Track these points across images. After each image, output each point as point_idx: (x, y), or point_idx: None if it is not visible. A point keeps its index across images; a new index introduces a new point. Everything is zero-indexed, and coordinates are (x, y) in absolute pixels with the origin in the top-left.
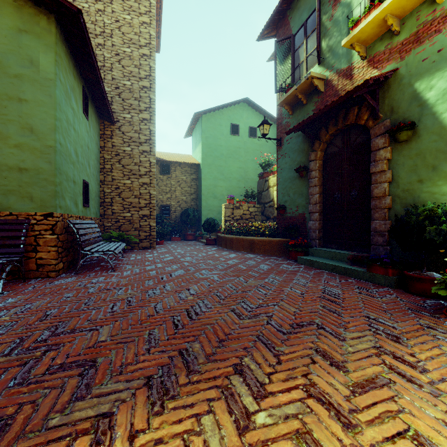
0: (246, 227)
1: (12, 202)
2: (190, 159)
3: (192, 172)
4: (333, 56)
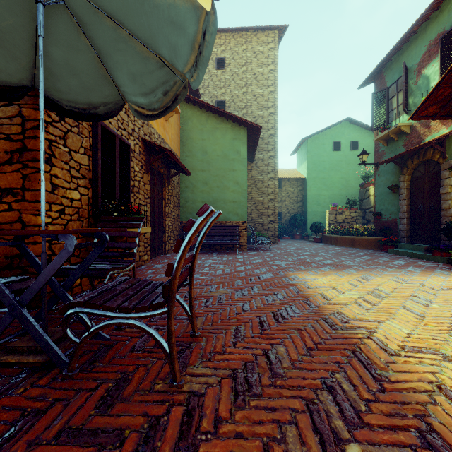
0: (348, 229)
1: (231, 217)
2: (296, 174)
3: (298, 184)
4: None
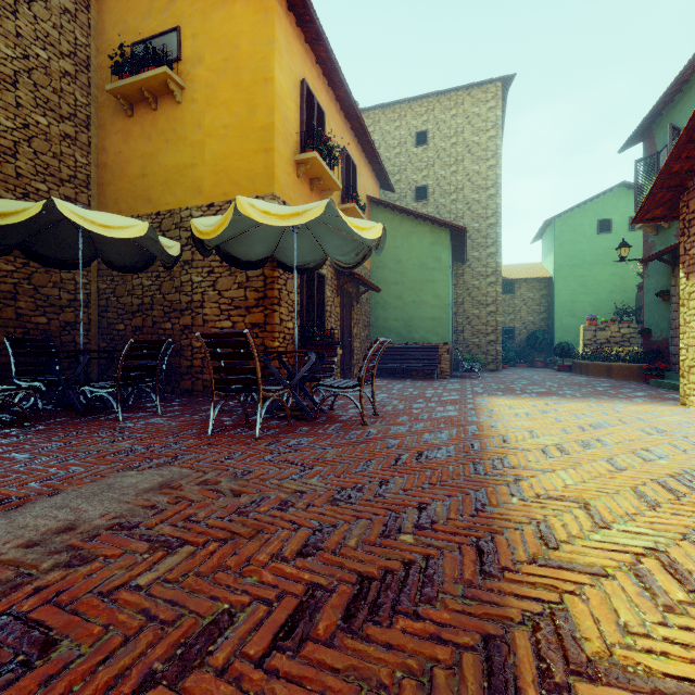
0: (605, 352)
1: (429, 337)
2: (539, 272)
3: (541, 287)
4: None
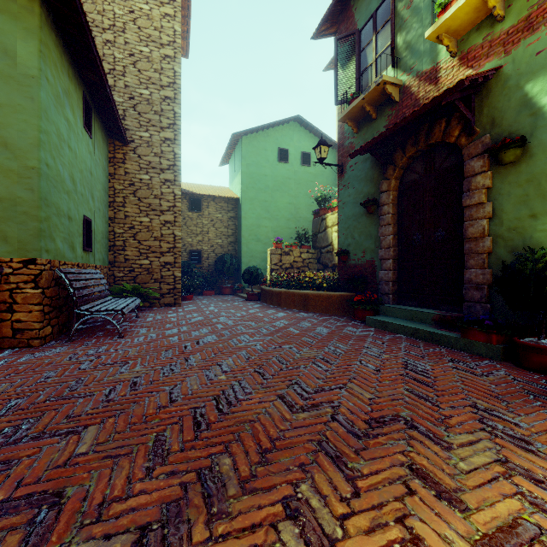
0: (298, 278)
1: None
2: (227, 192)
3: (229, 208)
4: (412, 55)
